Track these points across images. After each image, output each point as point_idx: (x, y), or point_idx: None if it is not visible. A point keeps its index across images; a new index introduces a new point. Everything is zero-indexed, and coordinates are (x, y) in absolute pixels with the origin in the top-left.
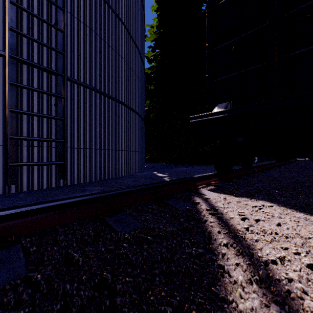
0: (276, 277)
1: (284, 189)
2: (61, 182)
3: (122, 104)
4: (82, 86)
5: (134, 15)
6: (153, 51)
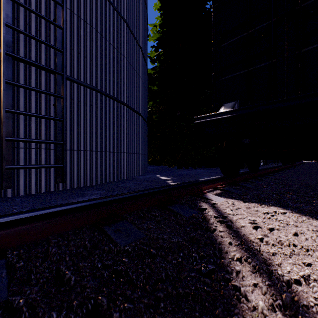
0: (304, 303)
1: (295, 193)
2: (60, 185)
3: (124, 105)
4: (83, 86)
5: (136, 13)
6: (156, 51)
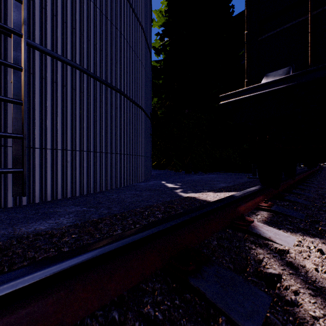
0: None
1: None
2: (24, 198)
3: (121, 93)
4: (60, 61)
5: None
6: (161, 40)
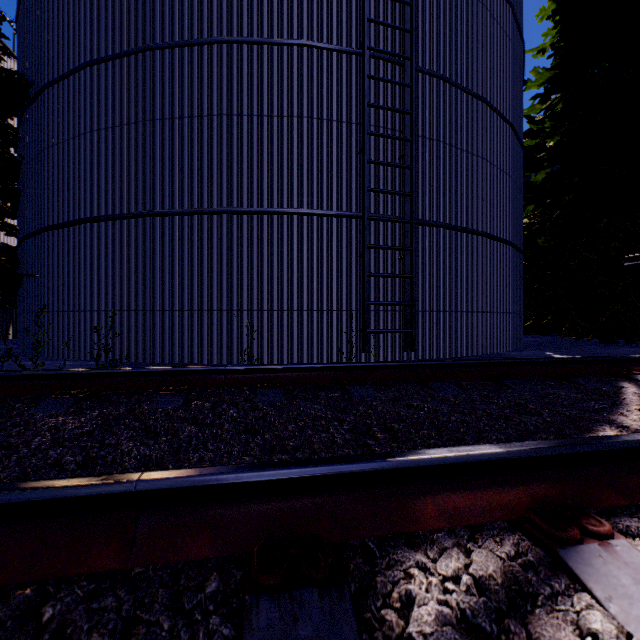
0: None
1: None
2: (404, 355)
3: (484, 235)
4: (428, 226)
5: (503, 71)
6: (543, 102)
